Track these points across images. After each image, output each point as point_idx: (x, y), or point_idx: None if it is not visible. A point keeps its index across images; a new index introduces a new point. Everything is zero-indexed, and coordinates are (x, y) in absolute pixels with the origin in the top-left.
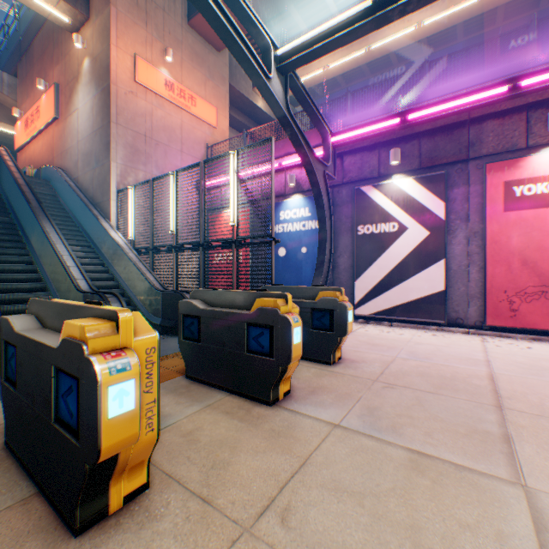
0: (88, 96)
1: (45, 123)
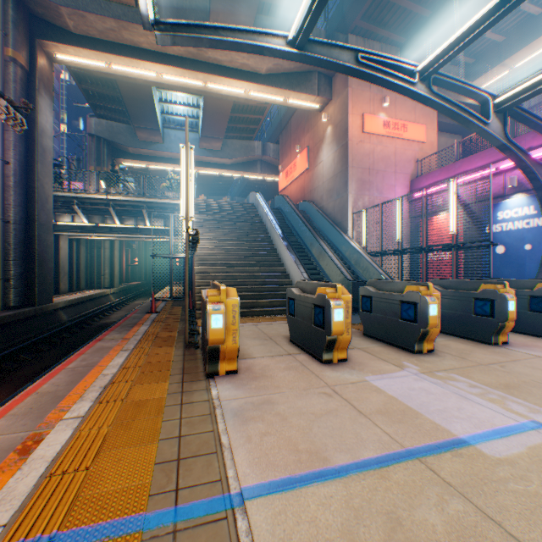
0: (330, 152)
1: (298, 173)
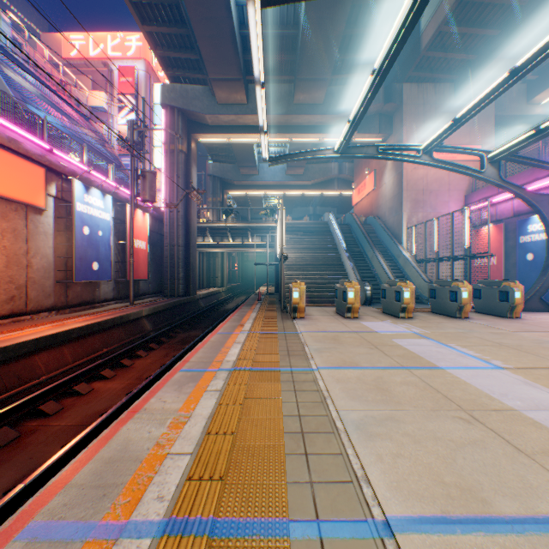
0: (390, 176)
1: (367, 192)
